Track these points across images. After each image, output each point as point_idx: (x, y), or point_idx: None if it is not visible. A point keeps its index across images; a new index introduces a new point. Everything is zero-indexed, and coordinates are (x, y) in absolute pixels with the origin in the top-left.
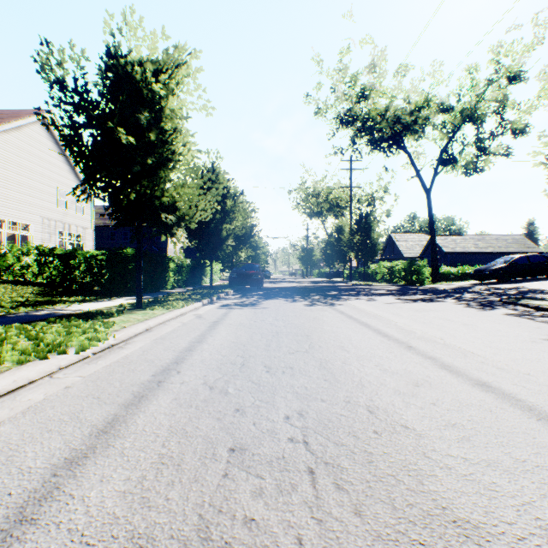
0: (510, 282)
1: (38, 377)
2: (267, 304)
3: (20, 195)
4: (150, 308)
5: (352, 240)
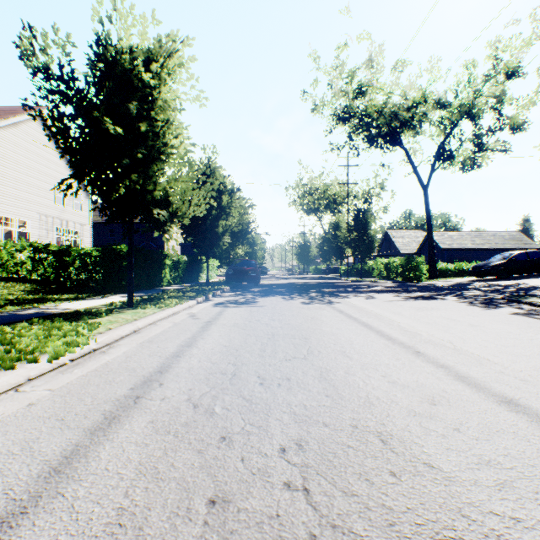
0: (509, 279)
1: (1, 391)
2: (263, 302)
3: (18, 192)
4: (141, 307)
5: (349, 236)
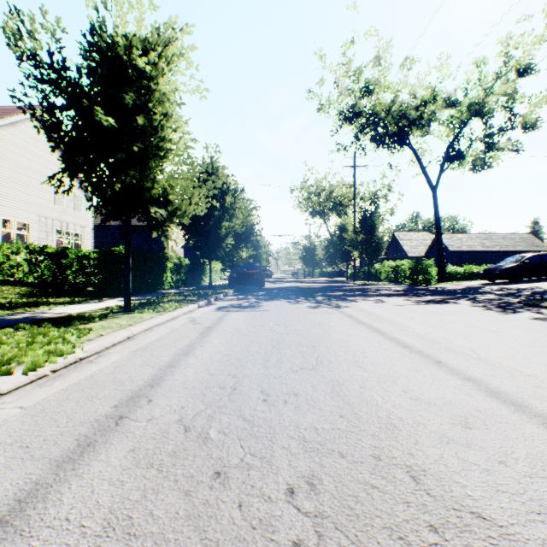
0: (522, 282)
1: None
2: (268, 306)
3: (16, 193)
4: (138, 311)
5: (356, 238)
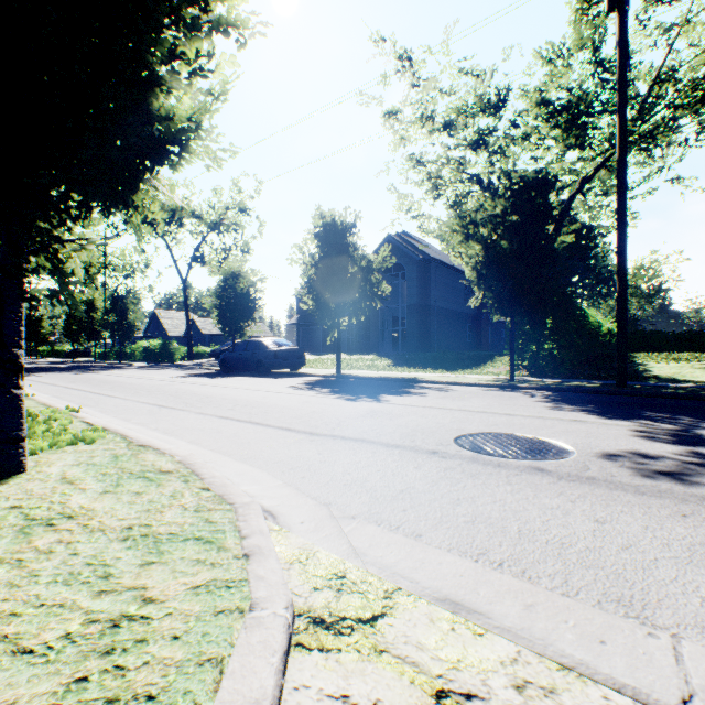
0: None
1: None
2: (42, 375)
3: None
4: None
5: (108, 319)
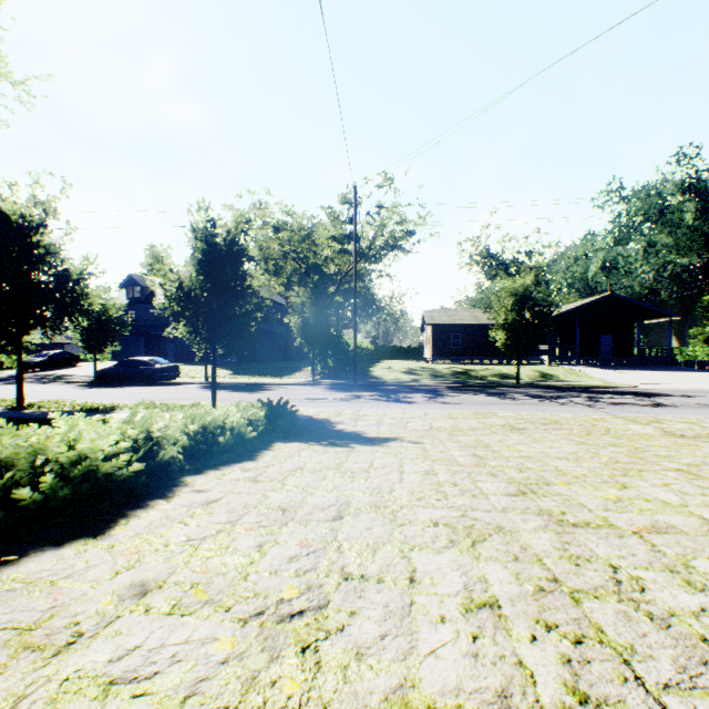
0: (50, 371)
1: None
2: None
3: None
4: None
5: None
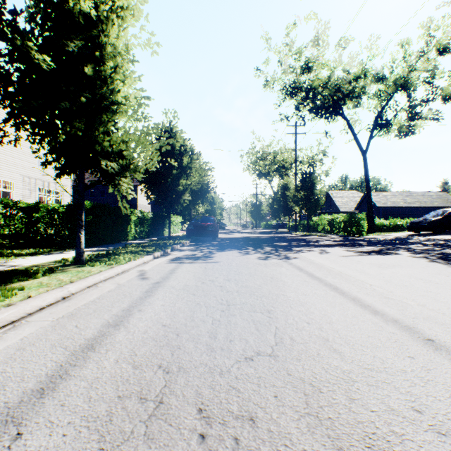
0: (446, 234)
1: None
2: (220, 257)
3: (2, 156)
4: (90, 264)
5: (297, 195)
